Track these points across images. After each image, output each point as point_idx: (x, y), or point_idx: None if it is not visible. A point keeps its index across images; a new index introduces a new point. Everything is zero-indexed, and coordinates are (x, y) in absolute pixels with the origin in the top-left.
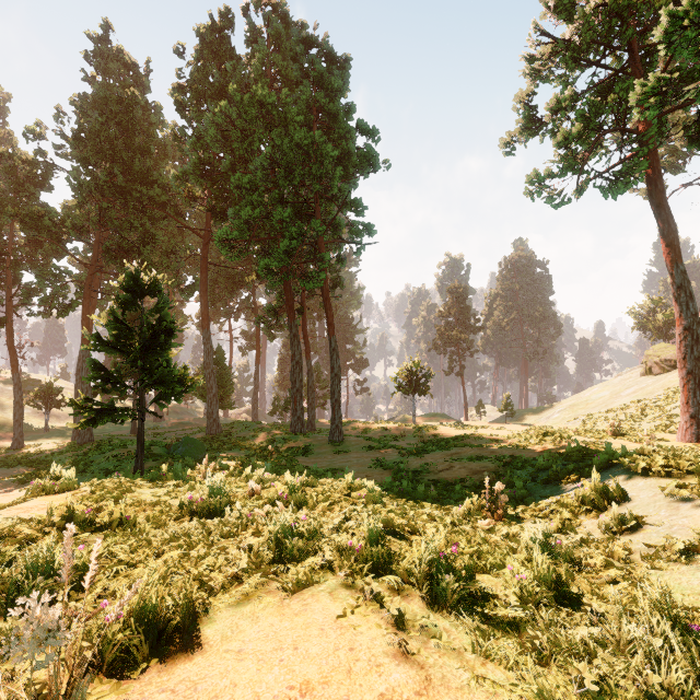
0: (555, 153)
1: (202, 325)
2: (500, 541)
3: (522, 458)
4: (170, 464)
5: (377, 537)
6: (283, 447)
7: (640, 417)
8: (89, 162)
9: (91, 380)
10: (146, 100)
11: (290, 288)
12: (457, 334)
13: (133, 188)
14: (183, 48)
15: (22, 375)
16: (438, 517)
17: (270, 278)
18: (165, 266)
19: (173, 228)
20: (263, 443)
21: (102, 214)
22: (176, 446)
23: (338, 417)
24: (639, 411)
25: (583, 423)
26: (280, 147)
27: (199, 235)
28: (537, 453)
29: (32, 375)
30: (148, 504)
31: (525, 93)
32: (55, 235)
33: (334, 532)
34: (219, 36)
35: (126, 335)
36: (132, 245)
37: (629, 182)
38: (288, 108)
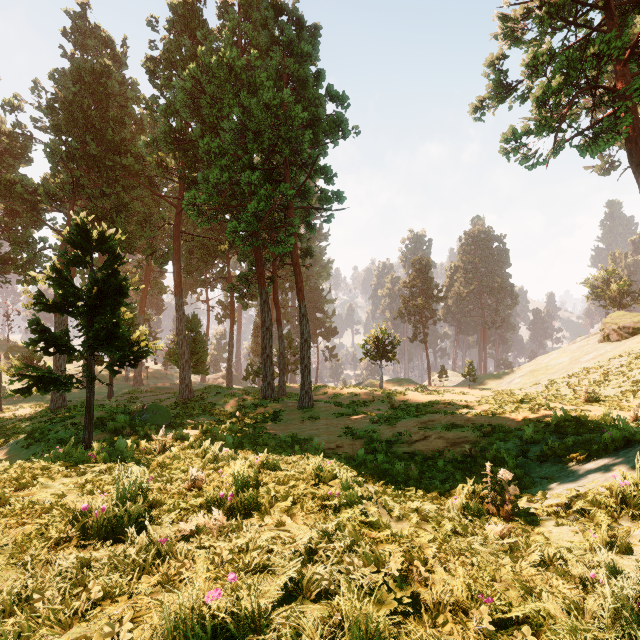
0: (533, 108)
1: (175, 292)
2: (538, 575)
3: (502, 428)
4: (128, 434)
5: (368, 636)
6: (253, 413)
7: (604, 382)
8: (60, 129)
9: (32, 343)
10: (123, 76)
11: (260, 255)
12: (421, 303)
13: (107, 157)
14: (156, 21)
15: (9, 342)
16: (433, 520)
17: (239, 242)
18: (139, 235)
19: (149, 199)
20: (233, 409)
21: (75, 183)
22: (140, 413)
23: (308, 383)
24: (602, 377)
25: (546, 388)
26: (248, 108)
27: (172, 204)
28: (516, 421)
29: (19, 342)
30: (34, 512)
31: (496, 57)
32: (29, 203)
33: (289, 582)
34: (191, 10)
35: (73, 294)
36: (106, 214)
37: (611, 138)
38: (257, 72)
